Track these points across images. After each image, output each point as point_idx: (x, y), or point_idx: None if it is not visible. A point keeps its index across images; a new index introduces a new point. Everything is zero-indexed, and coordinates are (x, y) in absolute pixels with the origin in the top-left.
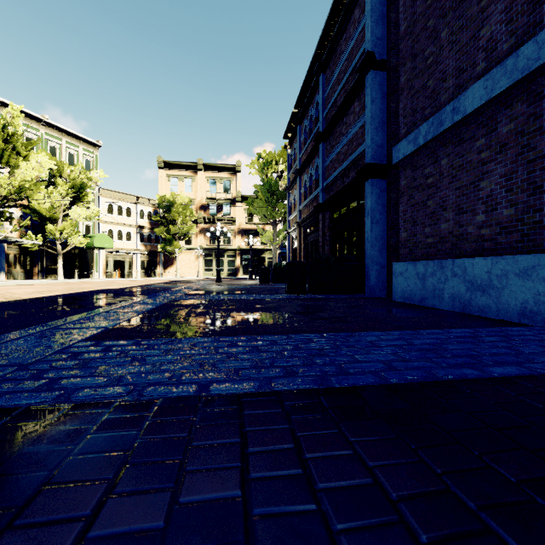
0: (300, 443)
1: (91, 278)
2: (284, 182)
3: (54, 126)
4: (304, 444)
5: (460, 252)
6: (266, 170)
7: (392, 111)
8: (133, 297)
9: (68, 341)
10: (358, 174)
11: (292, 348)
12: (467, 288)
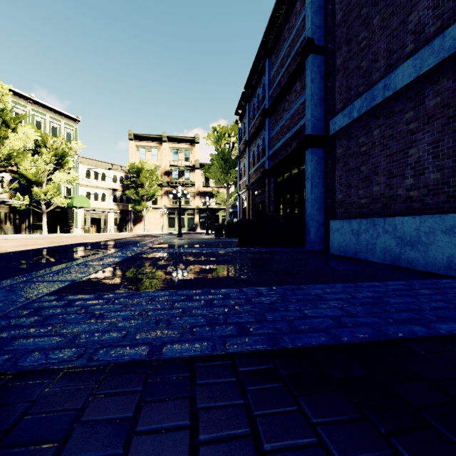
0: (256, 423)
1: (71, 232)
2: (236, 152)
3: (39, 103)
4: (261, 426)
5: (390, 211)
6: (220, 142)
7: (329, 90)
8: (104, 250)
9: (34, 296)
10: (299, 143)
11: (244, 302)
12: (397, 243)
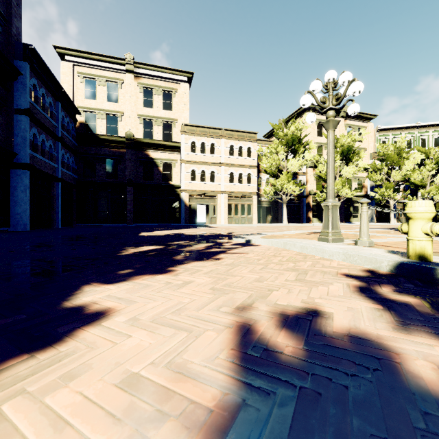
0: None
1: None
2: None
3: (423, 126)
4: None
5: None
6: None
7: None
8: None
9: None
10: None
11: None
12: None
